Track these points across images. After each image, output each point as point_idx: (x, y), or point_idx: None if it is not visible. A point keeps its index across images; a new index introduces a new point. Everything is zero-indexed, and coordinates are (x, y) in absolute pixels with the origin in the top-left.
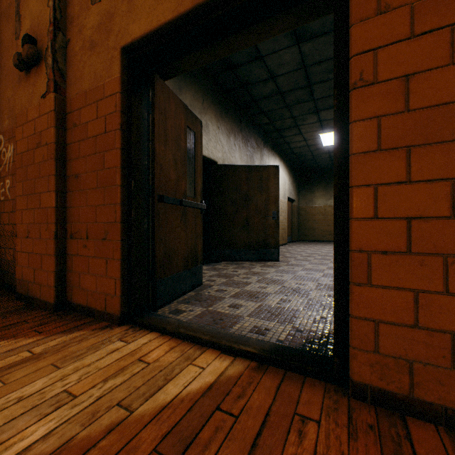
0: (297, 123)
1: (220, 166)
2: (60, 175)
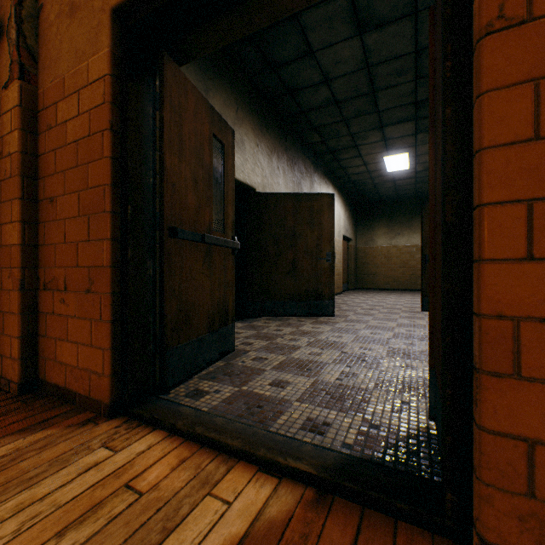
0: (356, 142)
1: (259, 194)
2: (28, 198)
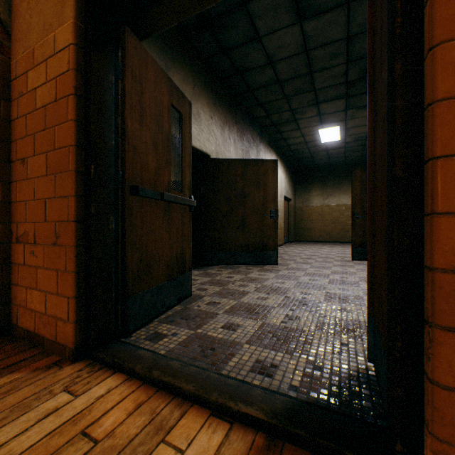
0: (295, 117)
1: (213, 160)
2: (1, 159)
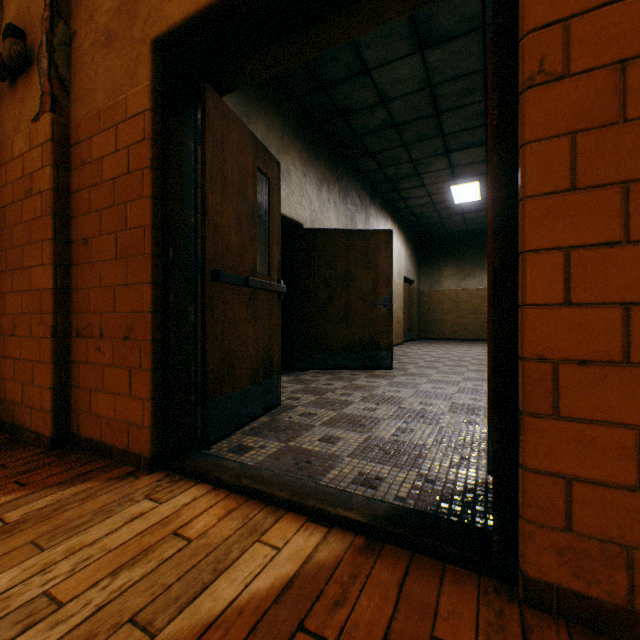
0: (418, 170)
1: (306, 231)
2: (60, 239)
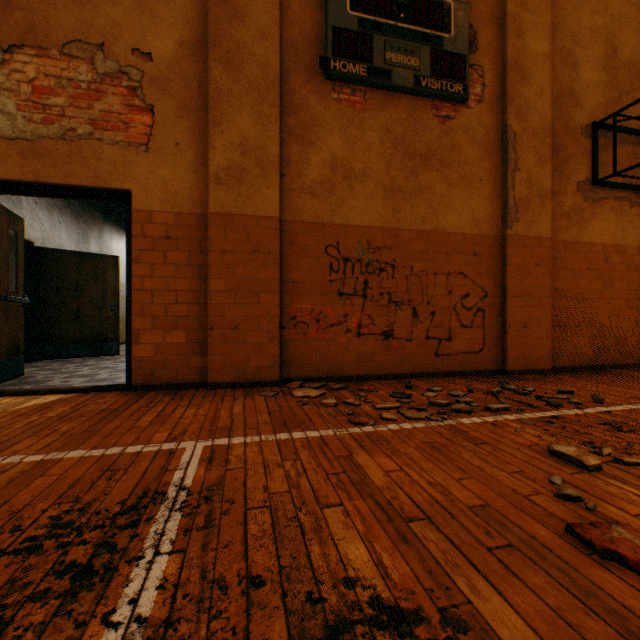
0: None
1: (39, 248)
2: None
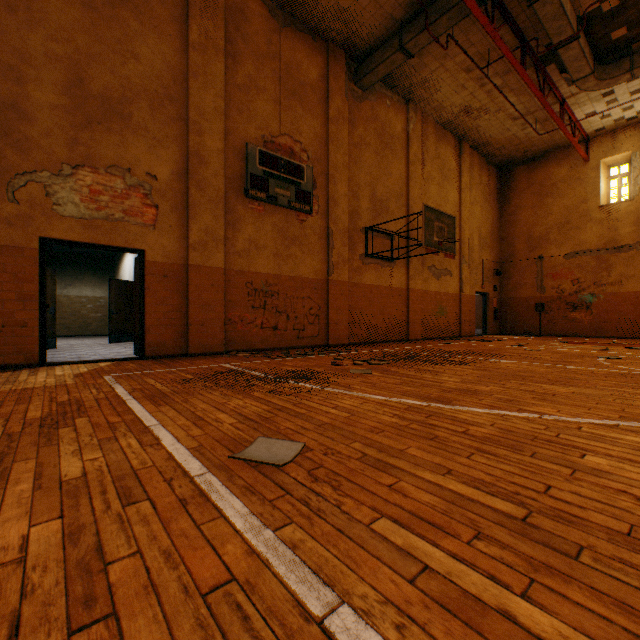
0: None
1: None
2: None
